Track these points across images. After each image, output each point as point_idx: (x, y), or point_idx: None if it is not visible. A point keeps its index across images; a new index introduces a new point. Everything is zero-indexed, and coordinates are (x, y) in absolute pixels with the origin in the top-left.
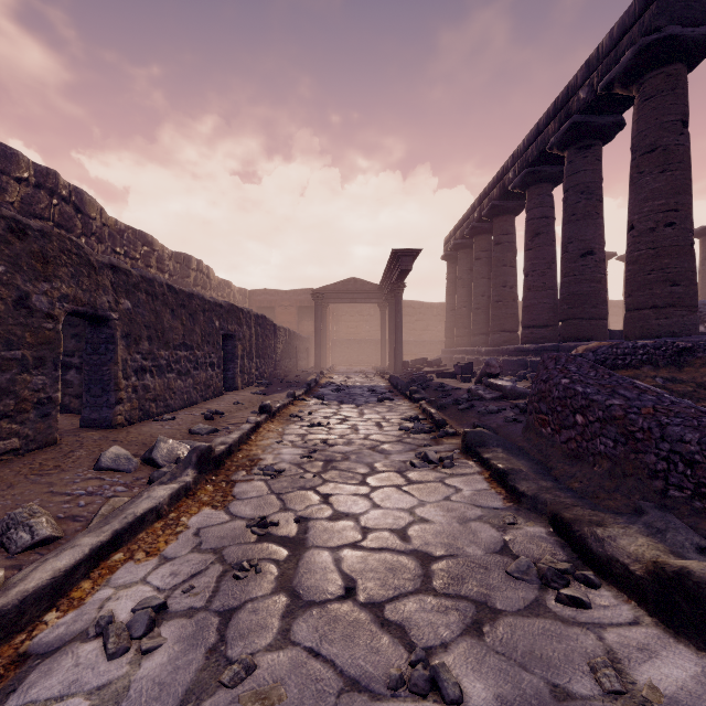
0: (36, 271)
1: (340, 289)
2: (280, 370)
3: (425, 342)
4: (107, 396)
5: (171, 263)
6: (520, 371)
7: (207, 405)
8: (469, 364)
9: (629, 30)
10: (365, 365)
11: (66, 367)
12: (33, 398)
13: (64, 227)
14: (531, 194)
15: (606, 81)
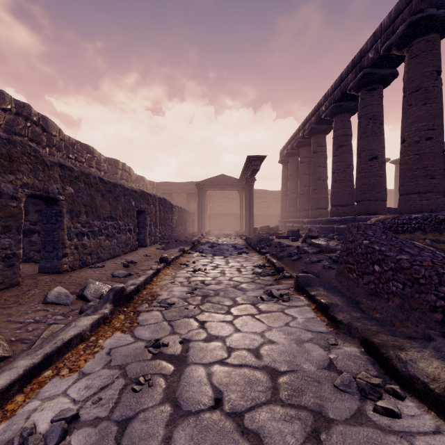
0: (4, 167)
1: (214, 182)
2: (175, 233)
3: (268, 215)
4: (57, 252)
5: (105, 164)
6: (329, 234)
7: (126, 257)
8: (297, 230)
9: (402, 12)
10: (230, 230)
11: (31, 232)
12: (2, 254)
13: (35, 141)
14: (336, 120)
15: (386, 45)
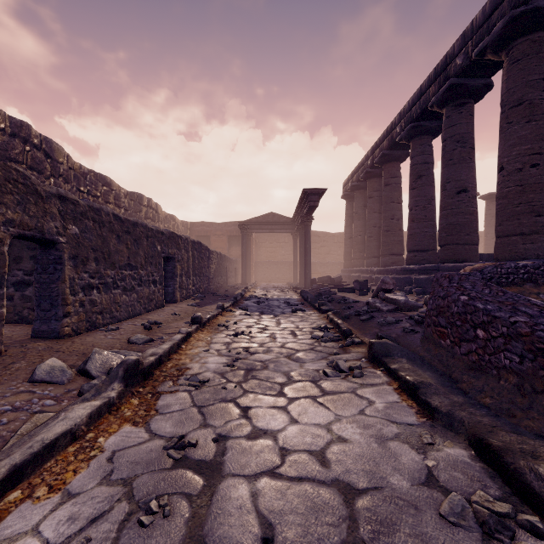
0: None
1: (261, 222)
2: (213, 285)
3: (328, 263)
4: (55, 310)
5: (126, 200)
6: (406, 286)
7: (149, 316)
8: (365, 281)
9: (499, 5)
10: (281, 282)
11: (26, 285)
12: None
13: (36, 169)
14: (414, 144)
15: (479, 48)
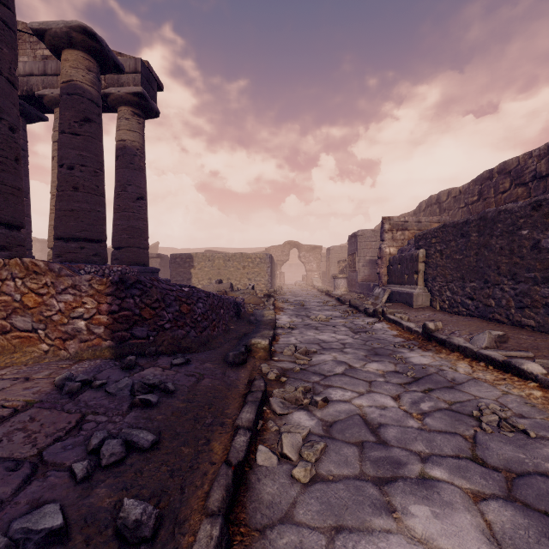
0: (547, 224)
1: None
2: None
3: None
4: None
5: None
6: None
7: None
8: None
9: None
10: None
11: None
12: (542, 301)
13: None
14: None
15: None
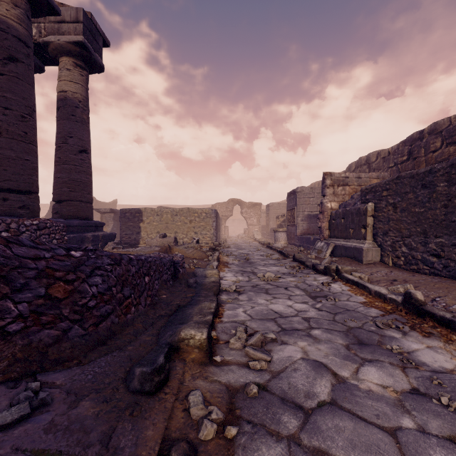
0: None
1: None
2: None
3: None
4: None
5: None
6: None
7: None
8: None
9: None
10: None
11: None
12: None
13: None
14: None
15: None
